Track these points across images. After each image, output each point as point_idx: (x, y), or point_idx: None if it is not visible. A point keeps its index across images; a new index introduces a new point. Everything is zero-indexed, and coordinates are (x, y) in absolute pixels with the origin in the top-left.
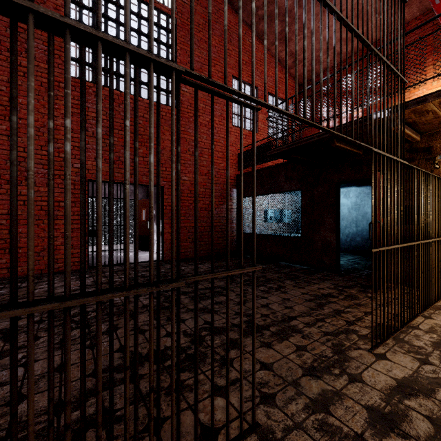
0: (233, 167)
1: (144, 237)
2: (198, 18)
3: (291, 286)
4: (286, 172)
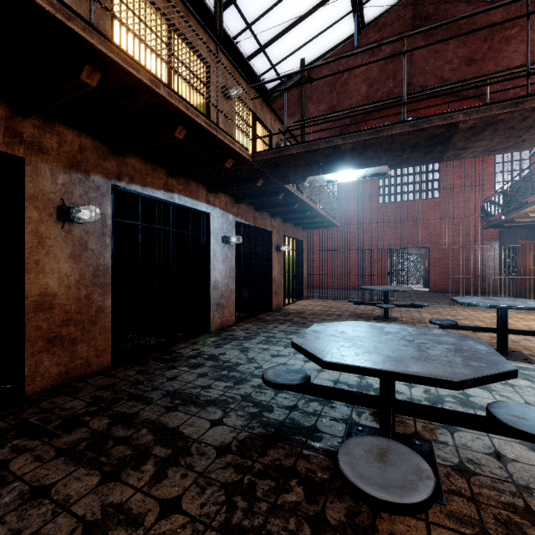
0: None
1: (426, 279)
2: None
3: None
4: (520, 232)
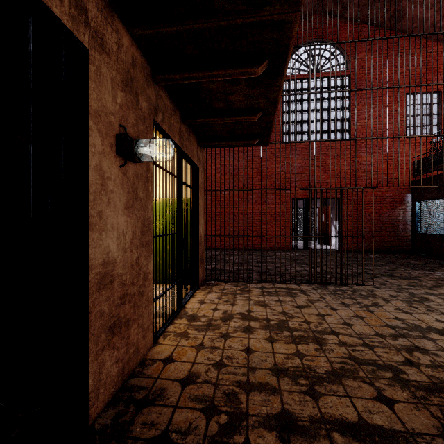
0: (407, 175)
1: (323, 234)
2: (369, 64)
3: (442, 270)
4: None
